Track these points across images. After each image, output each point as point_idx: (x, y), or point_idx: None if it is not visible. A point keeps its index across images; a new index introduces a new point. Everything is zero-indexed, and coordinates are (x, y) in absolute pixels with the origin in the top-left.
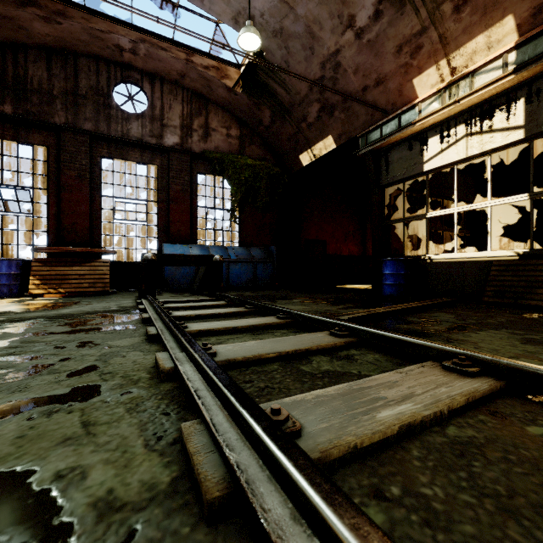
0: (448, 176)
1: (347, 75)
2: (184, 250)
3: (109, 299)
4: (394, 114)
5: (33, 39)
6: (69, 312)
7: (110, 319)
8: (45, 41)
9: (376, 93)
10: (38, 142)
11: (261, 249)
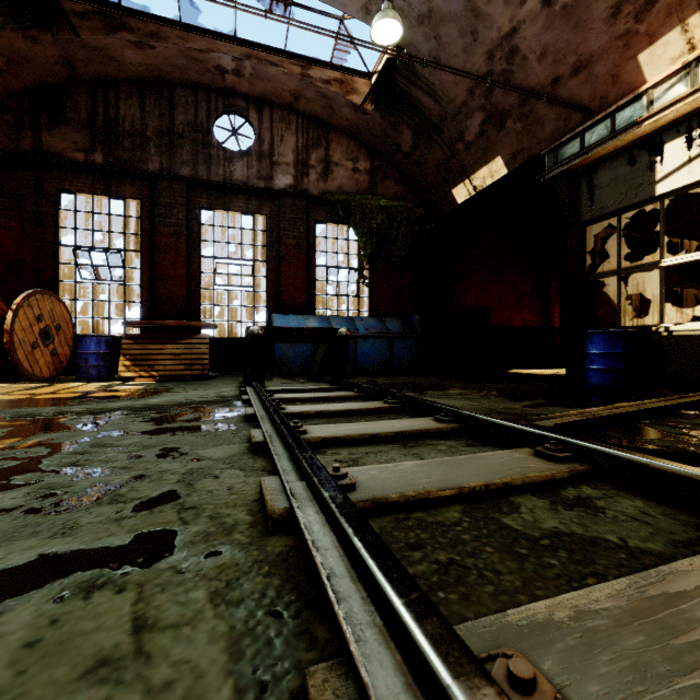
0: (691, 203)
1: (527, 64)
2: (299, 323)
3: (207, 385)
4: (604, 113)
5: (125, 72)
6: (159, 402)
7: (205, 414)
8: (137, 73)
9: (573, 85)
10: (130, 196)
11: (400, 320)
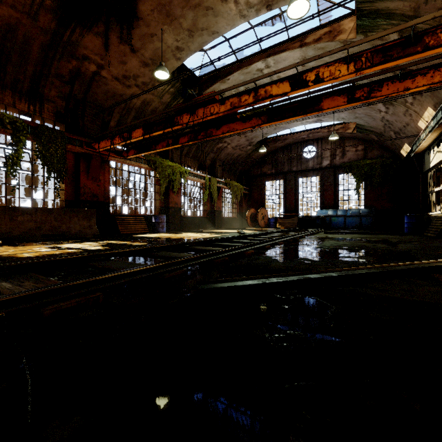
0: None
1: (394, 122)
2: (325, 212)
3: None
4: (416, 139)
5: (279, 147)
6: None
7: None
8: (282, 146)
9: (409, 128)
10: (280, 179)
11: (368, 209)
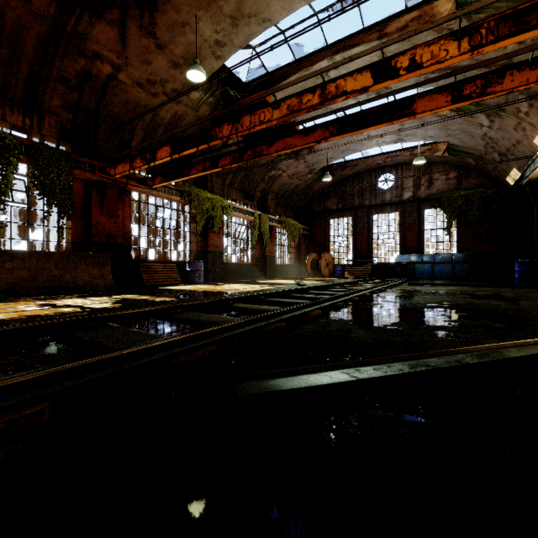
0: None
1: (499, 140)
2: (407, 258)
3: None
4: (530, 161)
5: (347, 176)
6: None
7: None
8: (351, 174)
9: (521, 147)
10: (349, 216)
11: (463, 254)
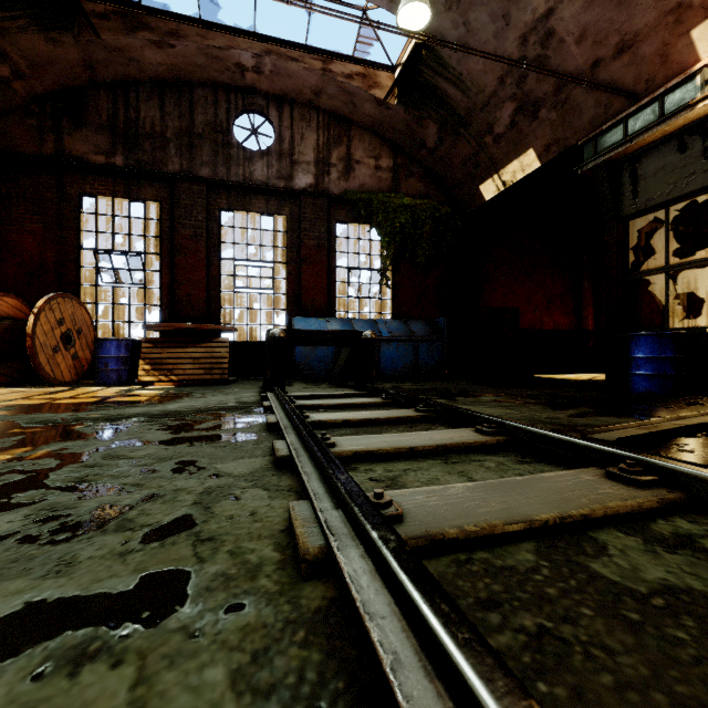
0: None
1: (564, 47)
2: (320, 326)
3: (227, 390)
4: (650, 97)
5: (145, 72)
6: (177, 409)
7: (225, 422)
8: (157, 74)
9: (616, 68)
10: (150, 198)
11: (424, 323)
